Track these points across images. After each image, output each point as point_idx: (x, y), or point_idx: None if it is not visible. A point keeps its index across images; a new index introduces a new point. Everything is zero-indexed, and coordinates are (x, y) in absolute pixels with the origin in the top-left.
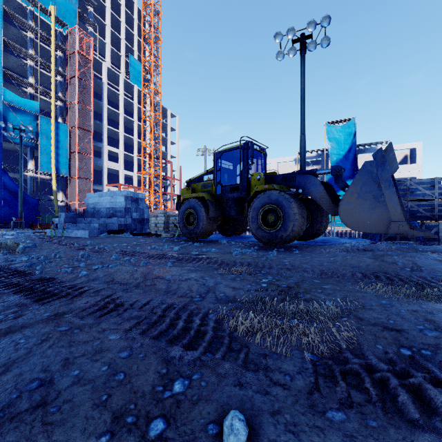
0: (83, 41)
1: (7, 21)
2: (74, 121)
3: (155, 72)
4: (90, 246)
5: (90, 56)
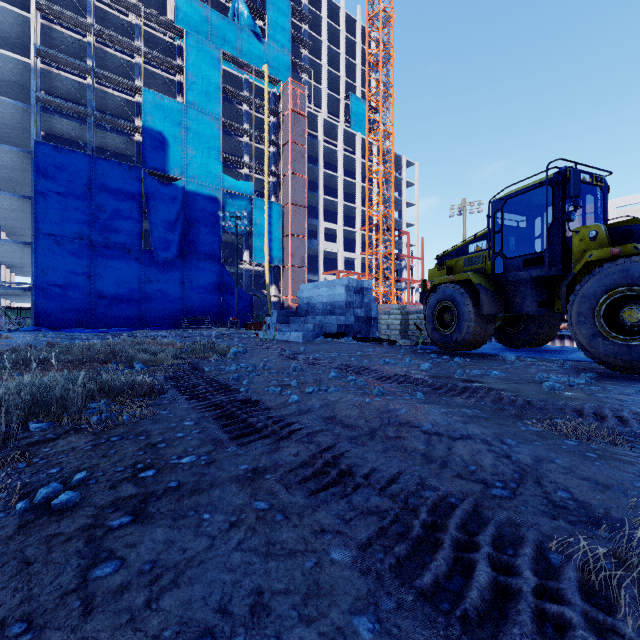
0: (296, 95)
1: (225, 100)
2: (287, 198)
3: (384, 106)
4: (304, 354)
5: (304, 112)
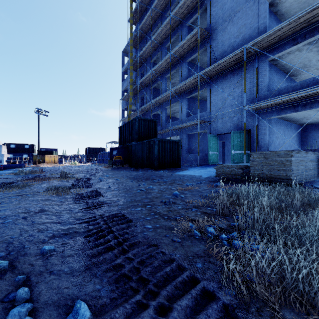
0: None
1: None
2: None
3: None
4: None
5: None
